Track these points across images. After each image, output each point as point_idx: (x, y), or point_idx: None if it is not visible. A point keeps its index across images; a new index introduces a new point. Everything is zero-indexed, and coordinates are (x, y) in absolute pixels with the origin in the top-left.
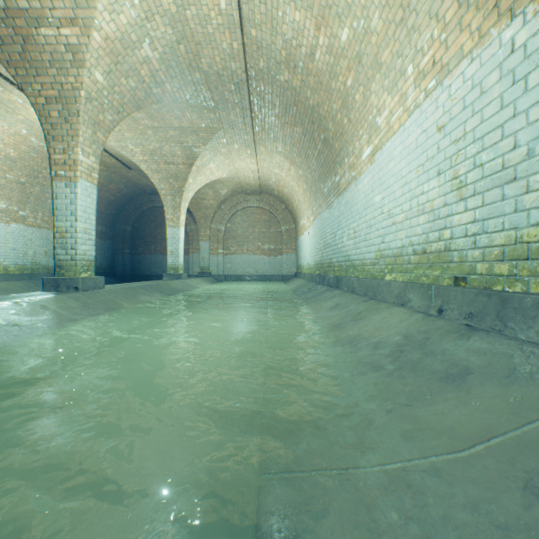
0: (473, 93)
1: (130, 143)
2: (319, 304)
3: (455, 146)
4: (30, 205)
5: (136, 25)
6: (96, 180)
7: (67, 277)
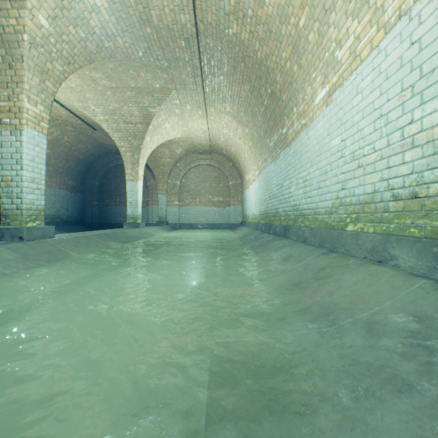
0: None
1: (92, 103)
2: (269, 254)
3: None
4: None
5: None
6: (45, 130)
7: (12, 226)
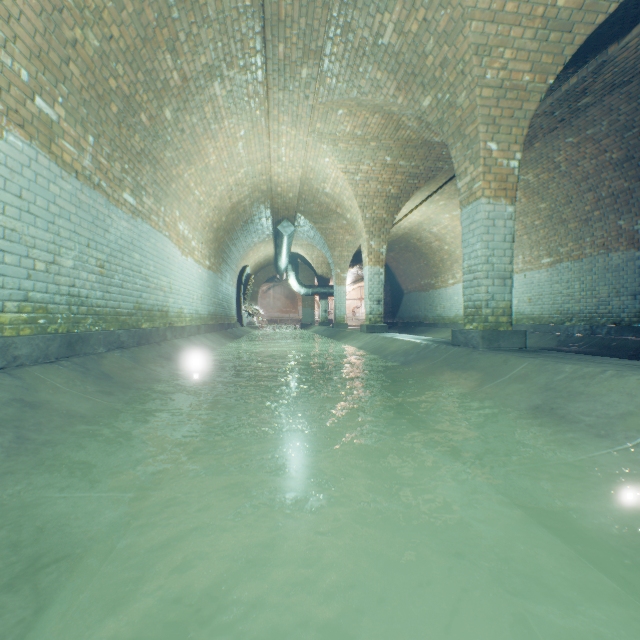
0: None
1: None
2: None
3: None
4: None
5: None
6: None
7: None
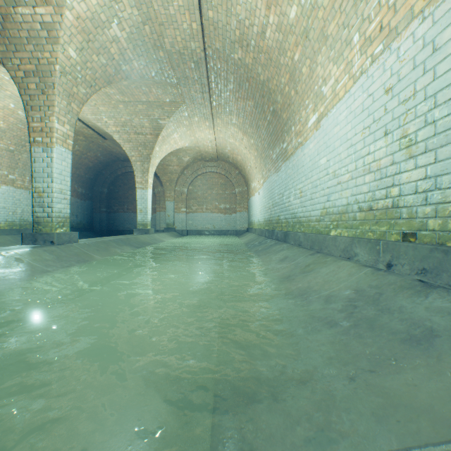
0: (425, 51)
1: (105, 116)
2: (269, 256)
3: (404, 106)
4: (19, 169)
5: (105, 6)
6: (71, 146)
7: (44, 232)
